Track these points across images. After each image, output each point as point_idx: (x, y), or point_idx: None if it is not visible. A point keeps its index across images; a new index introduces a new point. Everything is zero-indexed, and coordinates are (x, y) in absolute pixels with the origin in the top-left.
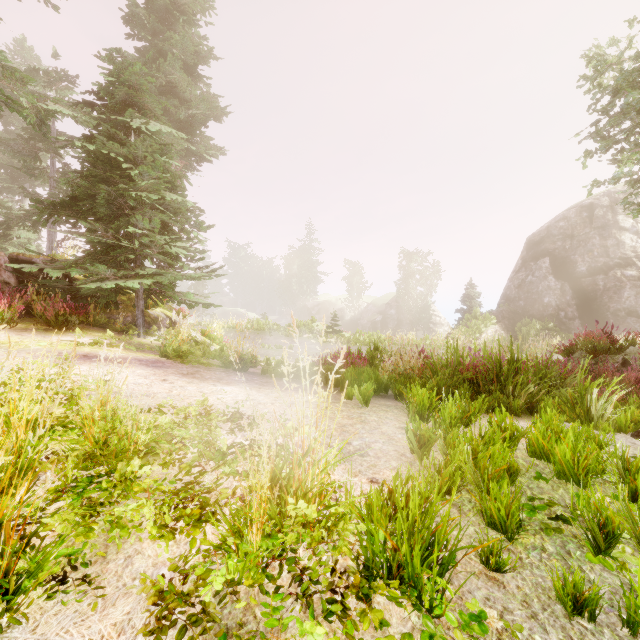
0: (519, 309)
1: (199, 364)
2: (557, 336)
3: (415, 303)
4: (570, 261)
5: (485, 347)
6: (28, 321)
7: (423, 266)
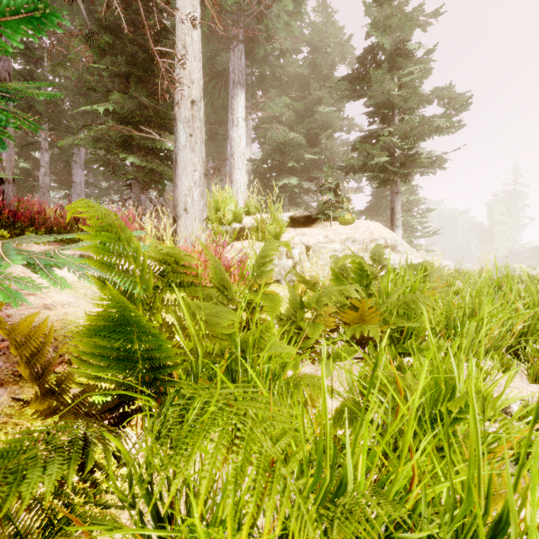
0: None
1: None
2: None
3: None
4: None
5: None
6: None
7: None
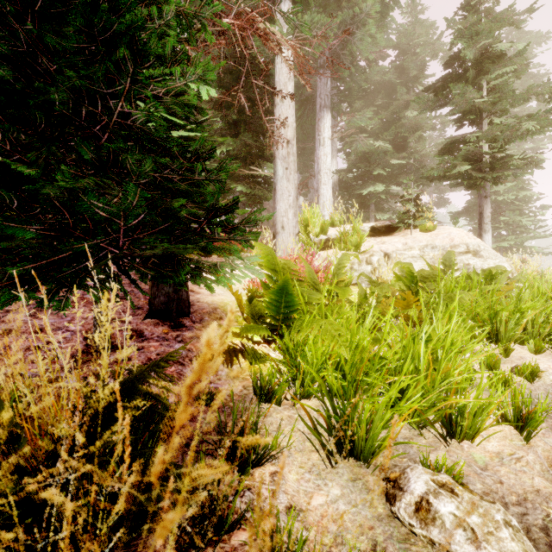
0: None
1: None
2: None
3: None
4: None
5: None
6: None
7: None
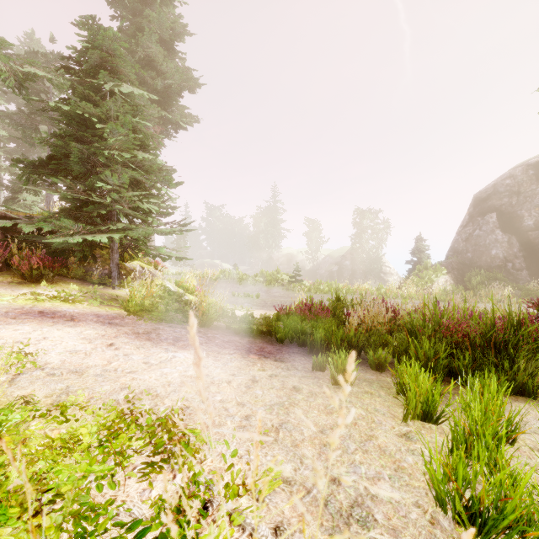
0: (467, 260)
1: (160, 320)
2: (508, 286)
3: (367, 255)
4: (517, 216)
5: (465, 304)
6: (8, 274)
7: (375, 222)
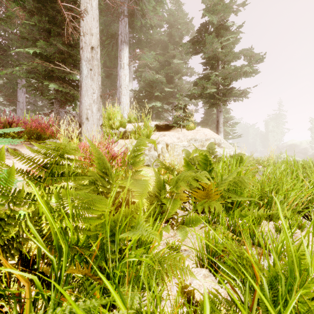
0: None
1: None
2: None
3: None
4: None
5: None
6: None
7: None
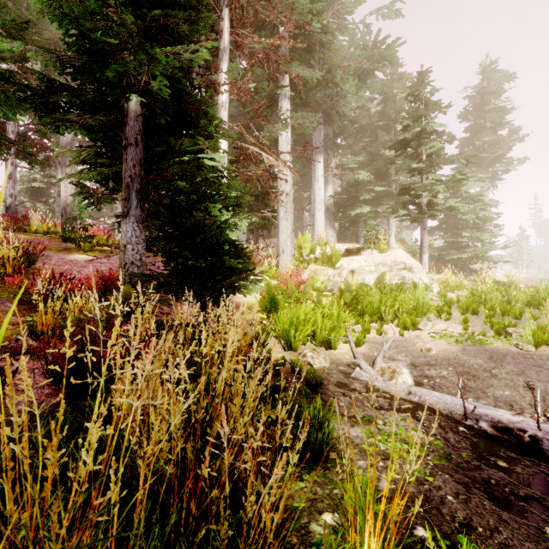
0: None
1: None
2: None
3: None
4: None
5: None
6: None
7: None
